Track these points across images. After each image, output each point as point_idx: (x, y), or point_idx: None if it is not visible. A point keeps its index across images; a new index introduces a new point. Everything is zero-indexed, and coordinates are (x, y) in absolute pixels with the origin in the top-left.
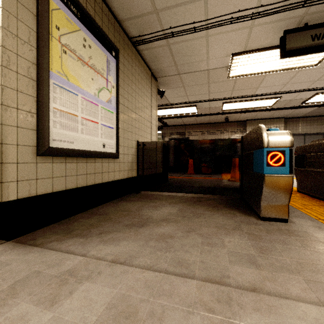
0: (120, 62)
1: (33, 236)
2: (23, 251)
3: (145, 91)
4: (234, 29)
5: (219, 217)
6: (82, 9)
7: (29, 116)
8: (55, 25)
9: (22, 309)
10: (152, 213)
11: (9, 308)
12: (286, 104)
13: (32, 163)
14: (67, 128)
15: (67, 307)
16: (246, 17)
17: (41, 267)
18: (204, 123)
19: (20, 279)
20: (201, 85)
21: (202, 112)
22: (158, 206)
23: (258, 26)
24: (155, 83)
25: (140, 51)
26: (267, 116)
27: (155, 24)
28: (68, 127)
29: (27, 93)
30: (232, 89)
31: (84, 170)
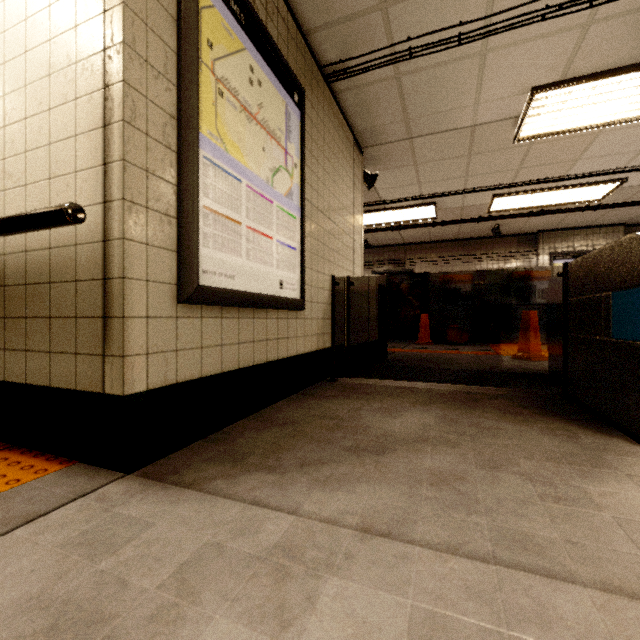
0: (306, 115)
1: (171, 466)
2: (165, 498)
3: (343, 176)
4: (546, 32)
5: (540, 437)
6: (248, 8)
7: (165, 223)
8: (207, 39)
9: (222, 632)
10: (387, 424)
11: (196, 628)
12: (634, 193)
13: (170, 317)
14: (225, 249)
15: (319, 635)
16: (581, 4)
17: (217, 534)
18: (446, 239)
19: (188, 560)
20: (453, 159)
21: (445, 216)
22: (391, 410)
23: (603, 22)
24: (360, 158)
25: (338, 93)
26: (585, 221)
27: (377, 34)
28: (226, 246)
29: (162, 177)
30: (518, 166)
31: (250, 334)
